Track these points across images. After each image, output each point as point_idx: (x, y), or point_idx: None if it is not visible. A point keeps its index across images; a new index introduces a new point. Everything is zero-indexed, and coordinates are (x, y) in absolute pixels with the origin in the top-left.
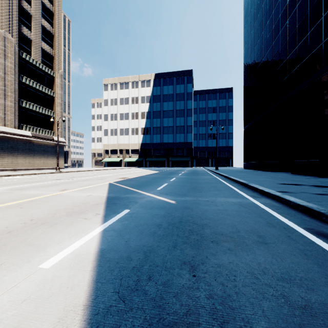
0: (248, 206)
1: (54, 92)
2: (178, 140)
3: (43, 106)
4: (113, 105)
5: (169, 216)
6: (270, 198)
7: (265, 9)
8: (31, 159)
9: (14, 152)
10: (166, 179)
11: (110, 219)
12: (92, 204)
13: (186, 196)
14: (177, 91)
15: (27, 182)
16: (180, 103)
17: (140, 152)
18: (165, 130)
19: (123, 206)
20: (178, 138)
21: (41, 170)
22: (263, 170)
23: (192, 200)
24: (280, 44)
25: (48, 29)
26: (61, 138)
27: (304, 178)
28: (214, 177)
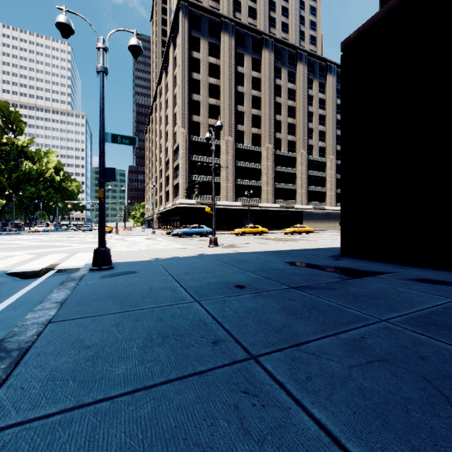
0: None
1: None
2: None
3: None
4: None
5: None
6: None
7: None
8: None
9: (334, 220)
10: None
11: None
12: None
13: None
14: None
15: None
16: None
17: None
18: None
19: None
20: None
21: None
22: None
23: None
24: None
25: None
26: None
27: None
28: None
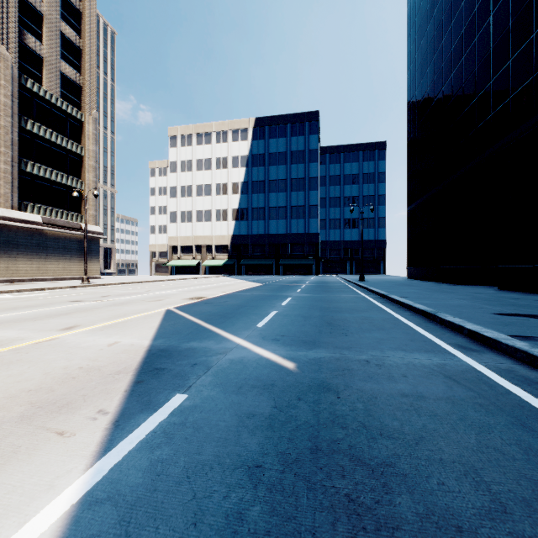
0: (469, 382)
1: (82, 148)
2: (294, 229)
3: (63, 172)
4: (184, 171)
5: (283, 420)
6: (501, 353)
7: (448, 1)
8: (42, 262)
9: (10, 251)
10: (274, 301)
11: (126, 437)
12: (106, 372)
13: (317, 345)
14: (293, 148)
15: (15, 307)
16: (297, 168)
17: (231, 250)
18: (273, 214)
19: (174, 382)
20: (294, 227)
21: (58, 281)
22: (443, 281)
23: (333, 358)
24: (477, 59)
25: (72, 40)
26: (95, 226)
27: (532, 300)
28: (361, 296)
